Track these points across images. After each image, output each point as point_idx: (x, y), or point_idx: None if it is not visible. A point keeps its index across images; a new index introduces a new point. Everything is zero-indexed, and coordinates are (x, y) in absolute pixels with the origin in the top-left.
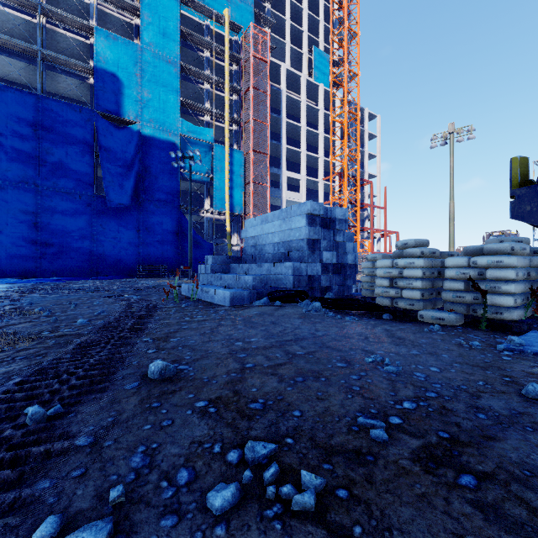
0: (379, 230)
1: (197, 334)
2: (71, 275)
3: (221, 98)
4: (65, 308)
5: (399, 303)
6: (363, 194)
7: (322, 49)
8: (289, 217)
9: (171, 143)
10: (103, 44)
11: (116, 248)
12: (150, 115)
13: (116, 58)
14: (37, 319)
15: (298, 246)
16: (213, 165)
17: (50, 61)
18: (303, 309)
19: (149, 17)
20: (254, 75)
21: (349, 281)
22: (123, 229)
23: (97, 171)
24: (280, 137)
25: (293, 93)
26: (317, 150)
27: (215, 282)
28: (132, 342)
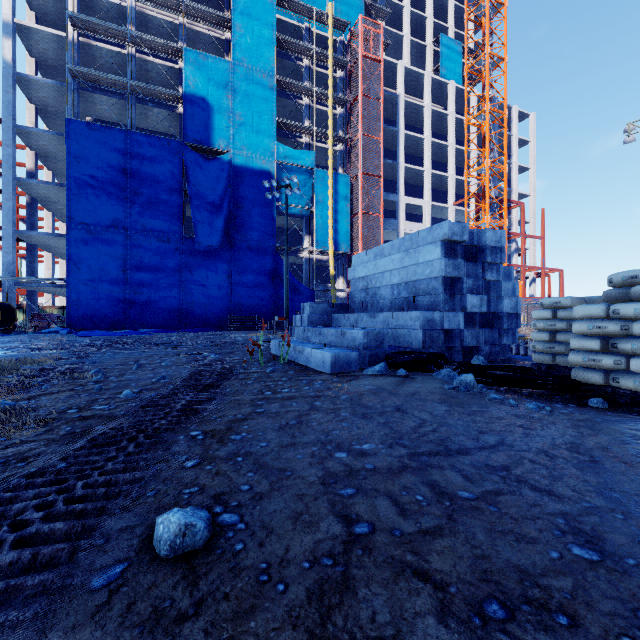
0: (534, 268)
1: (274, 426)
2: (160, 327)
3: (323, 114)
4: (125, 370)
5: (623, 380)
6: (510, 221)
7: (452, 36)
8: (415, 247)
9: (266, 172)
10: (192, 67)
11: (205, 296)
12: (242, 142)
13: (205, 80)
14: (82, 385)
15: (428, 288)
16: (313, 195)
17: (139, 93)
18: (445, 385)
19: (241, 28)
20: (363, 81)
21: (506, 338)
22: (213, 275)
23: (187, 211)
24: (396, 155)
25: (414, 98)
26: (445, 167)
27: (313, 338)
28: (171, 438)
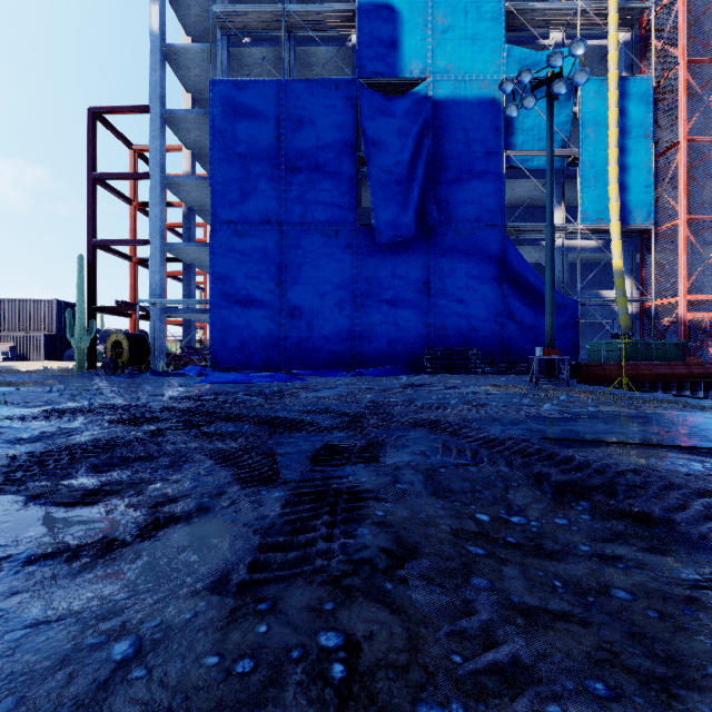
0: None
1: None
2: (324, 366)
3: None
4: None
5: None
6: None
7: None
8: None
9: (487, 101)
10: None
11: (389, 318)
12: (448, 58)
13: None
14: None
15: None
16: None
17: (298, 30)
18: None
19: None
20: None
21: None
22: (402, 284)
23: (363, 197)
24: None
25: None
26: None
27: None
28: None
